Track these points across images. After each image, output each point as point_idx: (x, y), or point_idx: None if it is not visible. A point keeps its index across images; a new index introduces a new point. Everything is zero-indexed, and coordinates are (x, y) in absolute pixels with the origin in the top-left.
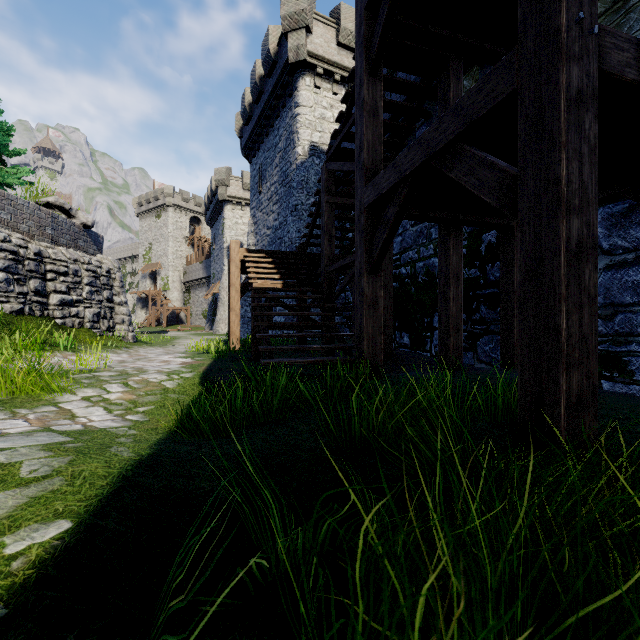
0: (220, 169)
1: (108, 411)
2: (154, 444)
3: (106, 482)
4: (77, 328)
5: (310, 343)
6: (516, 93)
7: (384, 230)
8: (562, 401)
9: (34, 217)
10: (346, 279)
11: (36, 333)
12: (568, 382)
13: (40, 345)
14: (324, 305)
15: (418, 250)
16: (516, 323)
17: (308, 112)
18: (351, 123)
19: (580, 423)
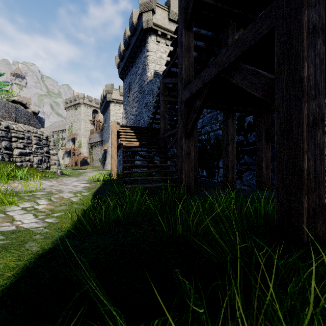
0: (108, 85)
1: (35, 216)
2: (56, 240)
3: (12, 273)
4: (29, 167)
5: (154, 175)
6: (274, 29)
7: (194, 113)
8: (304, 213)
9: (5, 107)
10: (173, 141)
11: (4, 170)
12: (308, 202)
13: (7, 177)
14: (161, 155)
15: (211, 126)
16: (264, 165)
17: (153, 54)
18: (176, 56)
19: (315, 226)
